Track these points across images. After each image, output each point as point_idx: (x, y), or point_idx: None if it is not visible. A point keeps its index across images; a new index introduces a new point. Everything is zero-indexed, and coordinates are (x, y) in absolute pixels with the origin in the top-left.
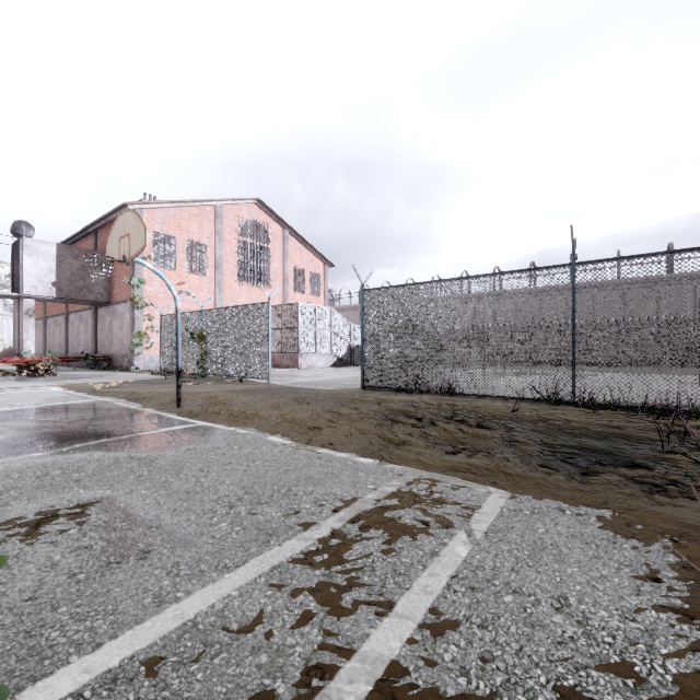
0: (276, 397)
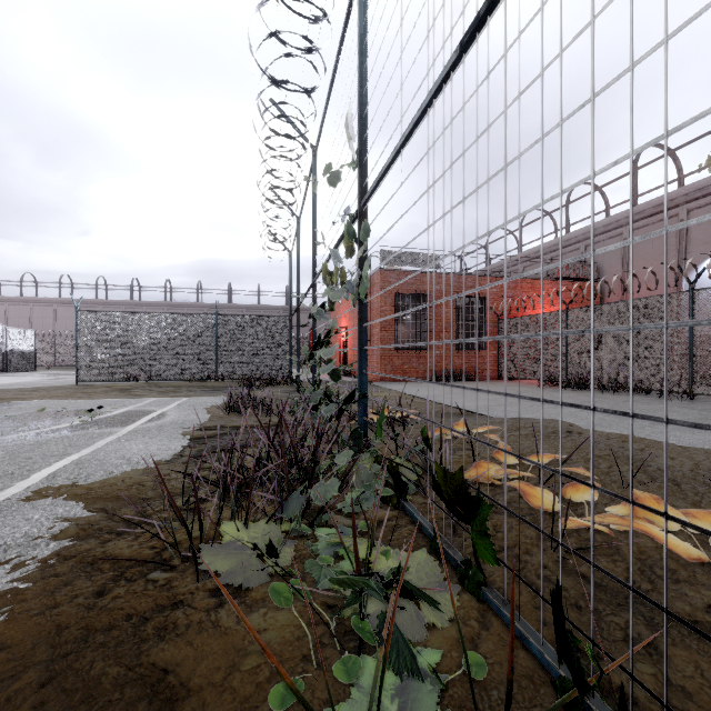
0: (1, 392)
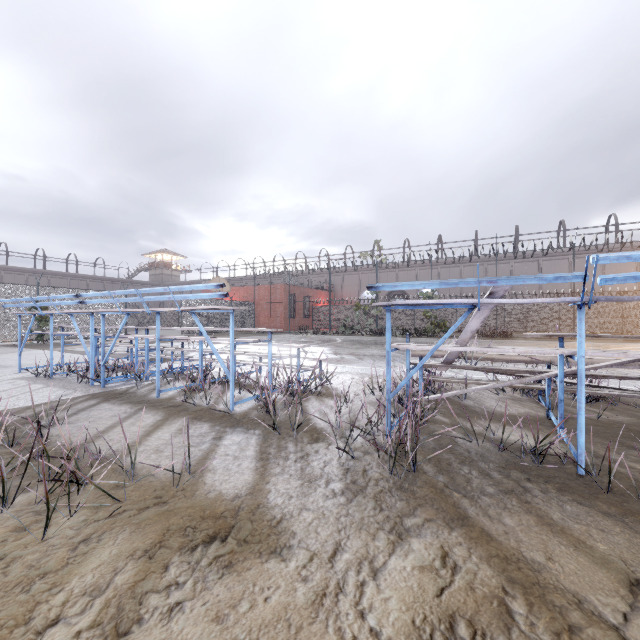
0: None
